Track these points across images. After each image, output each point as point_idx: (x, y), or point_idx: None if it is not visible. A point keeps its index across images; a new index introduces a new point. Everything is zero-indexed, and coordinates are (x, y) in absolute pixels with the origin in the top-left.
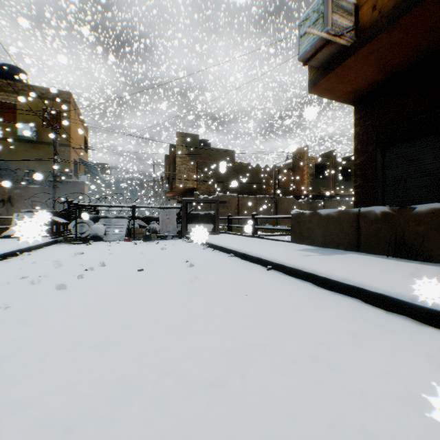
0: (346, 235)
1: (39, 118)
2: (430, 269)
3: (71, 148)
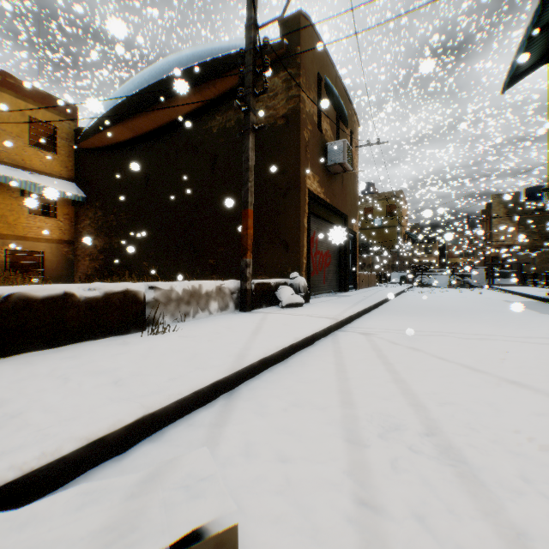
0: None
1: (383, 212)
2: None
3: (402, 228)
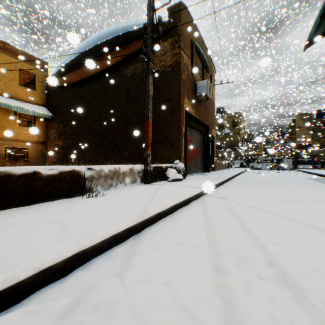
0: None
1: (230, 125)
2: None
3: (241, 134)
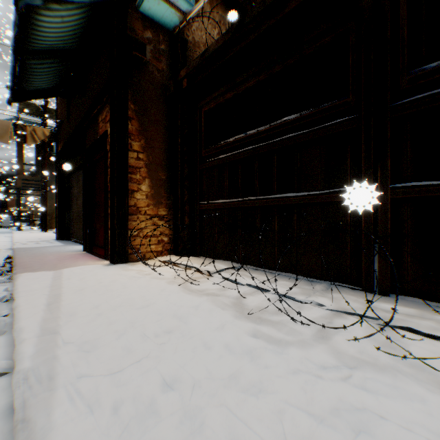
0: None
1: None
2: None
3: None
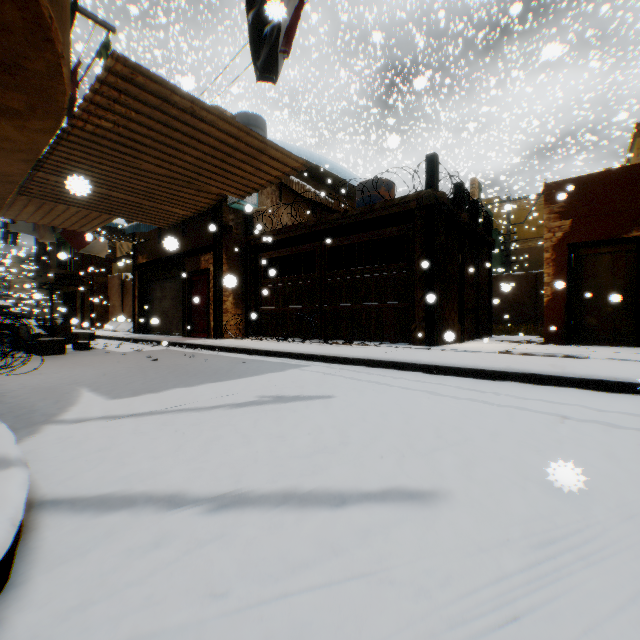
0: None
1: None
2: None
3: None
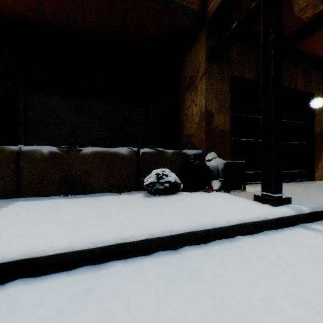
0: (1, 179)
1: None
2: (108, 199)
3: None
